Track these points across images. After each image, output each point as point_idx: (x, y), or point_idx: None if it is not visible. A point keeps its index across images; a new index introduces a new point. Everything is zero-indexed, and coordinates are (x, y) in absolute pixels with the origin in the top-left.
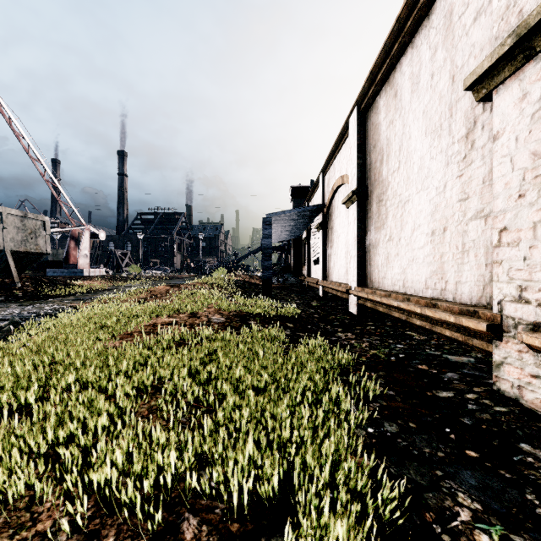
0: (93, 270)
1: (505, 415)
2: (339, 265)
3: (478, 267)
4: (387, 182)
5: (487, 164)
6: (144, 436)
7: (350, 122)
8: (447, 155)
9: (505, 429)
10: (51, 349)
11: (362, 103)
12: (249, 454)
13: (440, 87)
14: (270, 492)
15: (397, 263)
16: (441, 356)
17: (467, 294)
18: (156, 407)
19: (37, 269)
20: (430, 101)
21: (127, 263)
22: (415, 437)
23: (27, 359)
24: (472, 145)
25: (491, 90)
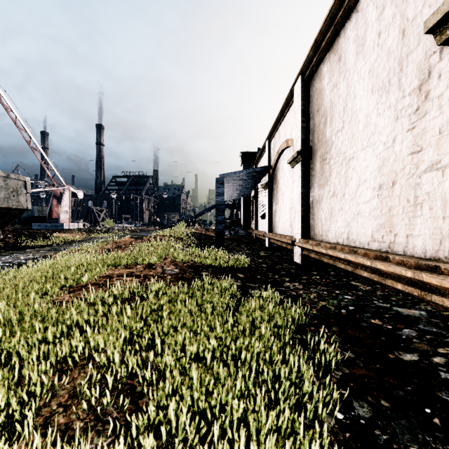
0: (72, 224)
1: None
2: (284, 220)
3: (433, 220)
4: (331, 141)
5: (445, 113)
6: None
7: (294, 90)
8: (396, 110)
9: None
10: None
11: (306, 71)
12: None
13: (389, 43)
14: None
15: (341, 217)
16: (391, 308)
17: (420, 247)
18: (81, 387)
19: (25, 223)
20: (377, 59)
21: (103, 218)
22: (394, 425)
23: None
24: (427, 96)
25: None
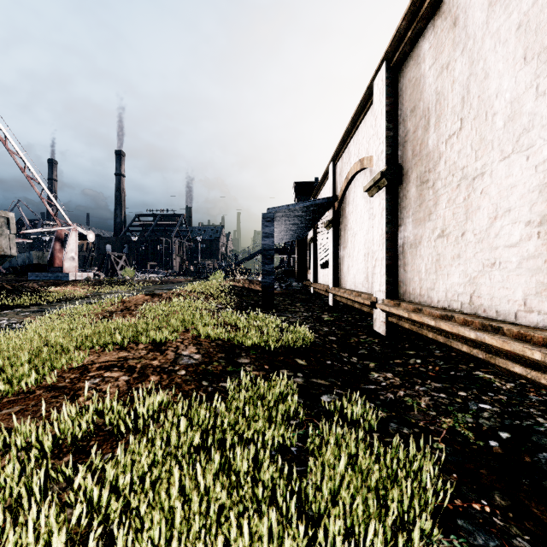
0: (80, 274)
1: None
2: (355, 270)
3: None
4: (437, 153)
5: None
6: None
7: (375, 86)
8: None
9: None
10: None
11: (393, 55)
12: None
13: None
14: None
15: (458, 269)
16: None
17: None
18: None
19: (22, 272)
20: (537, 0)
21: (122, 266)
22: None
23: None
24: None
25: None
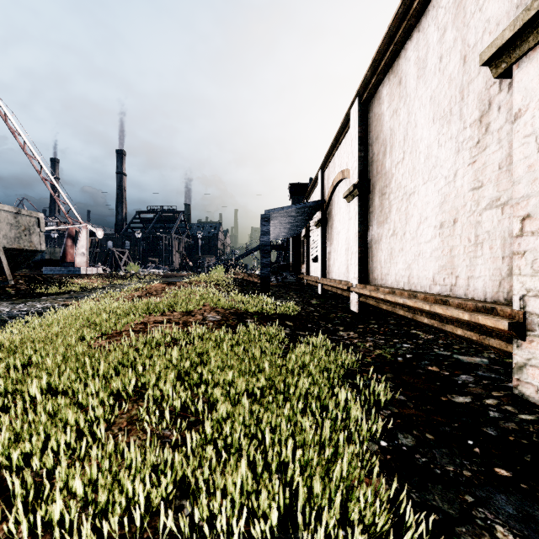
0: (90, 269)
1: (533, 424)
2: (339, 263)
3: (493, 260)
4: (391, 174)
5: (504, 148)
6: (115, 457)
7: (351, 115)
8: (458, 142)
9: (537, 442)
10: (28, 349)
11: (363, 94)
12: (242, 481)
13: (450, 69)
14: (268, 533)
15: (402, 258)
16: (452, 356)
17: (480, 290)
18: (137, 416)
19: (34, 267)
20: (438, 85)
21: (125, 262)
22: (435, 451)
23: (1, 361)
24: (487, 129)
25: (512, 63)
